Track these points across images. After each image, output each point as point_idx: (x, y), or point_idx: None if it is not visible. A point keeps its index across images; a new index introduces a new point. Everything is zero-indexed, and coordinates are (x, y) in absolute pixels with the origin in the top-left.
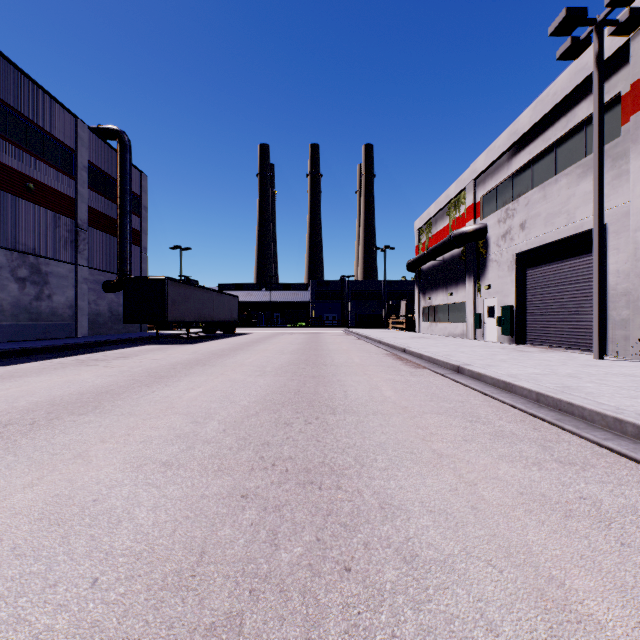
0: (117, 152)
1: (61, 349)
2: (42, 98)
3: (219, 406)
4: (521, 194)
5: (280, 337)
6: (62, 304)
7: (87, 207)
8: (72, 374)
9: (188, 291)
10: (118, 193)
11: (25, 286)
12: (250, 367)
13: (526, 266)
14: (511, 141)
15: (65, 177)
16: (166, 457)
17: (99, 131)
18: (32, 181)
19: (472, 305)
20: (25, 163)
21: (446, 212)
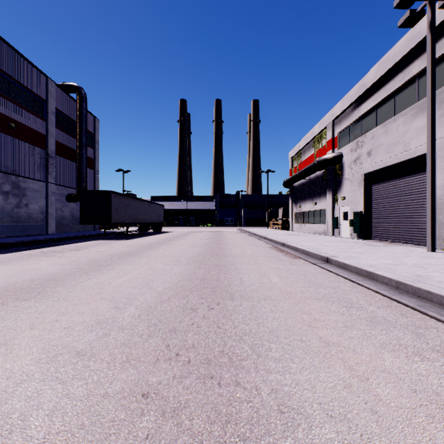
0: (76, 102)
1: (32, 243)
2: (21, 62)
3: (139, 292)
4: (368, 130)
5: (193, 234)
6: (36, 210)
7: (54, 141)
8: (32, 263)
9: (127, 201)
10: (77, 131)
11: (8, 197)
12: (169, 257)
13: (372, 183)
14: (360, 92)
15: (38, 119)
16: (82, 345)
17: (64, 87)
18: (13, 121)
19: (331, 211)
20: (8, 108)
21: (312, 145)
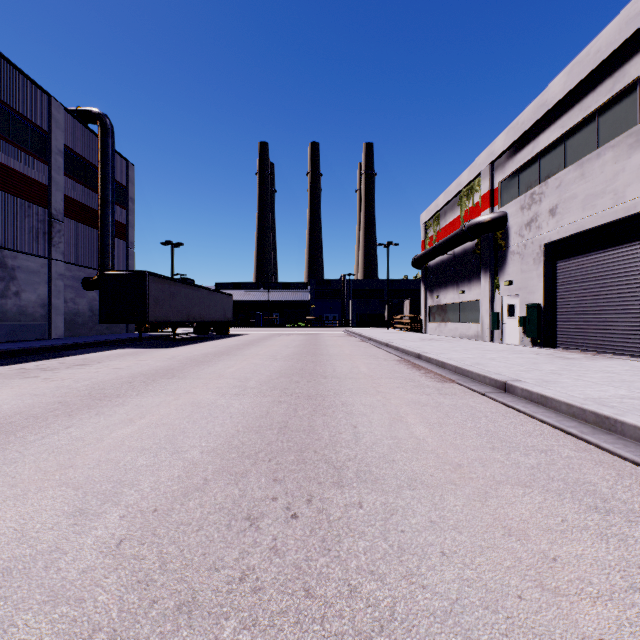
0: (98, 137)
1: (17, 354)
2: (8, 71)
3: (148, 463)
4: (550, 175)
5: (276, 338)
6: (33, 302)
7: (63, 196)
8: None
9: (174, 288)
10: (99, 181)
11: None
12: (229, 380)
13: (556, 258)
14: (538, 114)
15: (36, 161)
16: None
17: (78, 114)
18: None
19: (489, 303)
20: None
21: (457, 202)
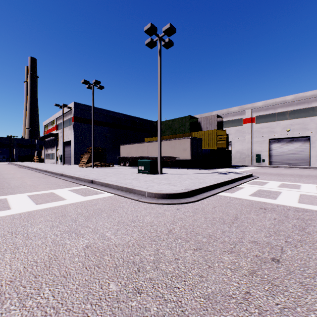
0: None
1: None
2: None
3: None
4: (64, 128)
5: None
6: None
7: None
8: None
9: None
10: None
11: None
12: None
13: (65, 145)
14: (61, 114)
15: None
16: None
17: None
18: None
19: (56, 154)
20: None
21: (51, 124)
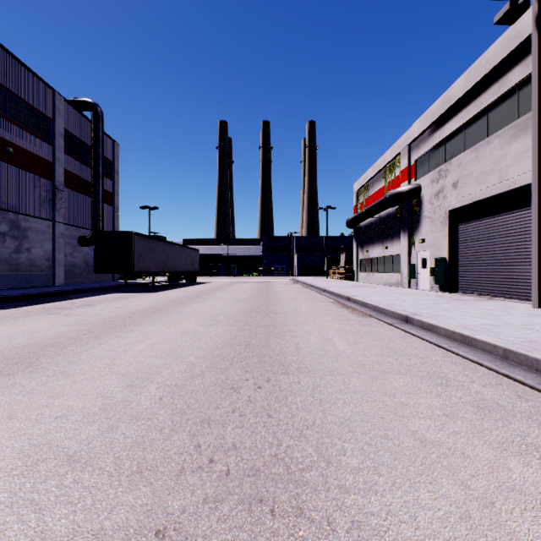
0: (91, 122)
1: (34, 297)
2: (21, 71)
3: (163, 363)
4: (453, 156)
5: (235, 285)
6: (40, 256)
7: (64, 170)
8: (29, 323)
9: (153, 245)
10: (92, 158)
11: (5, 240)
12: (204, 316)
13: (458, 221)
14: (444, 108)
15: (43, 143)
16: (76, 446)
17: (75, 103)
18: (12, 146)
19: (407, 257)
20: (5, 129)
21: (382, 175)
